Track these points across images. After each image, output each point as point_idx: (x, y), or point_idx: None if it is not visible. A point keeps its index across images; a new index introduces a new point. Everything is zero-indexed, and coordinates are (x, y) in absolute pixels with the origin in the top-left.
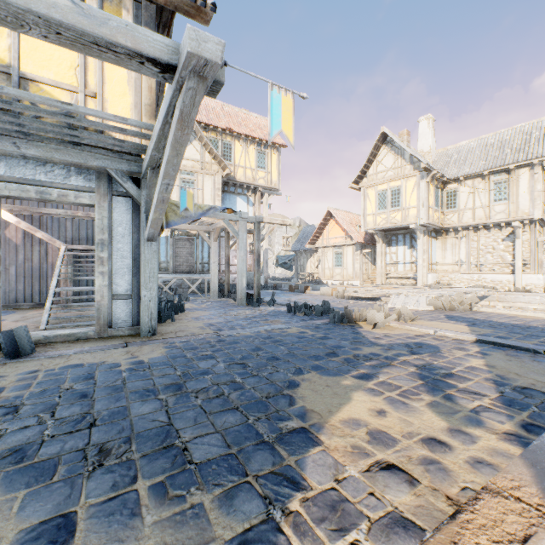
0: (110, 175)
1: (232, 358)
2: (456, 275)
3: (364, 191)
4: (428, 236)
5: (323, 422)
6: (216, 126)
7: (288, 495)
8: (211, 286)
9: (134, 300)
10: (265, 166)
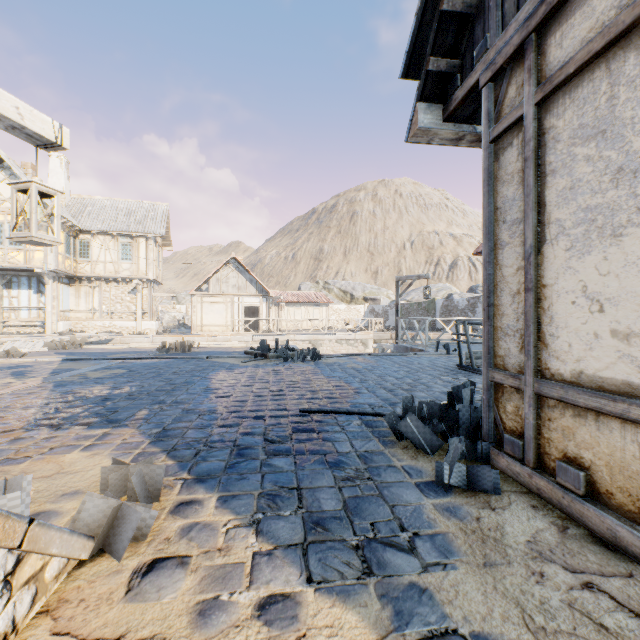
0: None
1: None
2: (90, 322)
3: None
4: (60, 282)
5: None
6: None
7: None
8: None
9: None
10: None
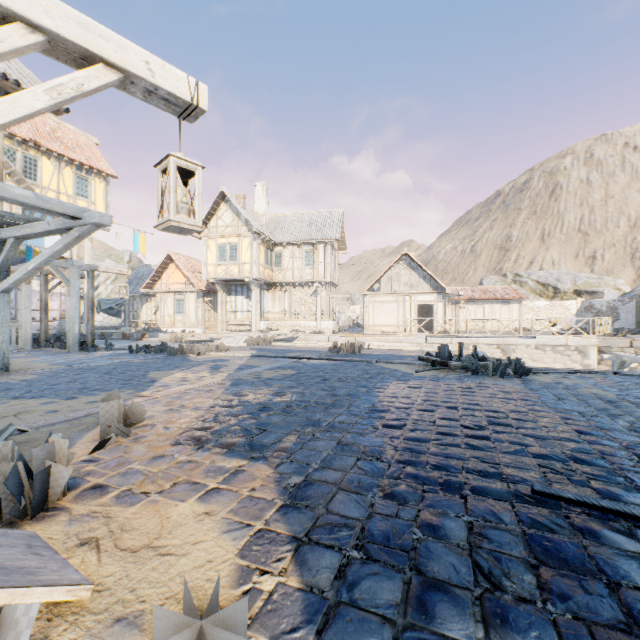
0: None
1: (99, 372)
2: (282, 322)
3: (205, 241)
4: (261, 288)
5: (162, 378)
6: (14, 133)
7: (150, 386)
8: (22, 335)
9: None
10: (88, 195)
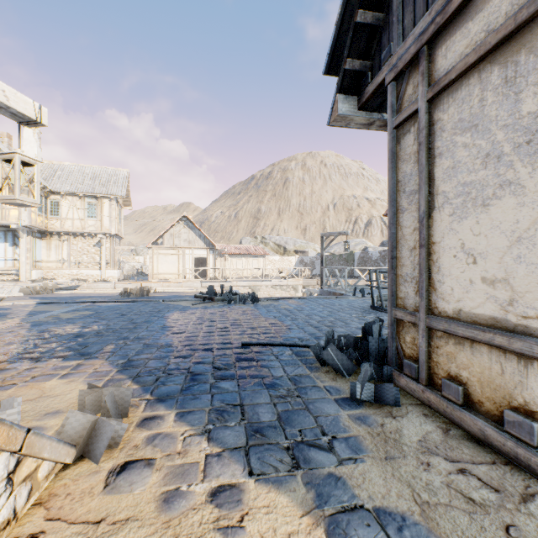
0: None
1: None
2: (60, 271)
3: None
4: (33, 236)
5: None
6: None
7: None
8: None
9: None
10: None
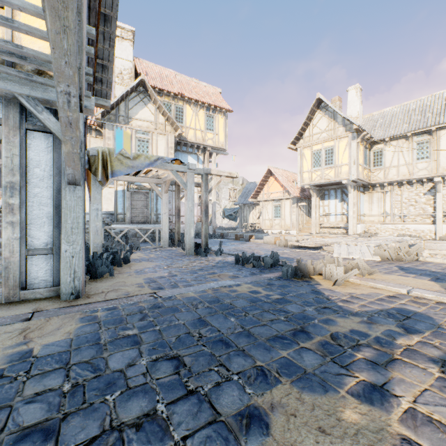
0: (23, 105)
1: (162, 343)
2: (381, 225)
3: (300, 151)
4: (357, 190)
5: None
6: (169, 91)
7: None
8: (162, 236)
9: (55, 255)
10: (213, 128)
